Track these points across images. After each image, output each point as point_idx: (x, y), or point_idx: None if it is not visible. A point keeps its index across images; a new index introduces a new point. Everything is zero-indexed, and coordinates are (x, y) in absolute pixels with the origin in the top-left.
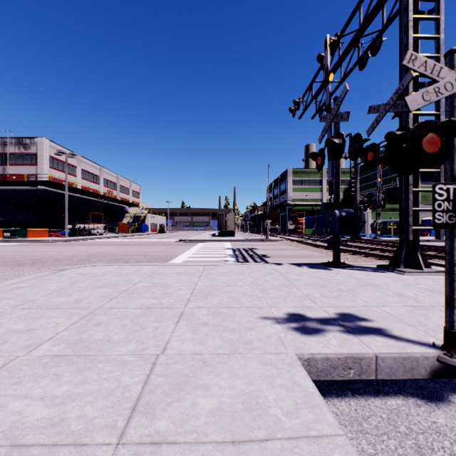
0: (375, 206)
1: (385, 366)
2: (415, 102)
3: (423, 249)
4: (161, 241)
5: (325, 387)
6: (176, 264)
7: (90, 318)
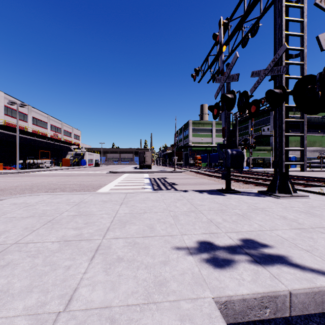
0: (249, 148)
1: (299, 302)
2: None
3: None
4: (95, 172)
5: (238, 322)
6: (102, 193)
7: None
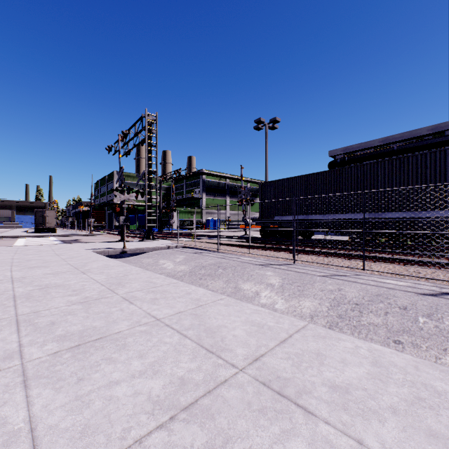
0: (172, 211)
1: (110, 252)
2: (116, 201)
3: (179, 235)
4: None
5: None
6: (28, 245)
7: (19, 253)
